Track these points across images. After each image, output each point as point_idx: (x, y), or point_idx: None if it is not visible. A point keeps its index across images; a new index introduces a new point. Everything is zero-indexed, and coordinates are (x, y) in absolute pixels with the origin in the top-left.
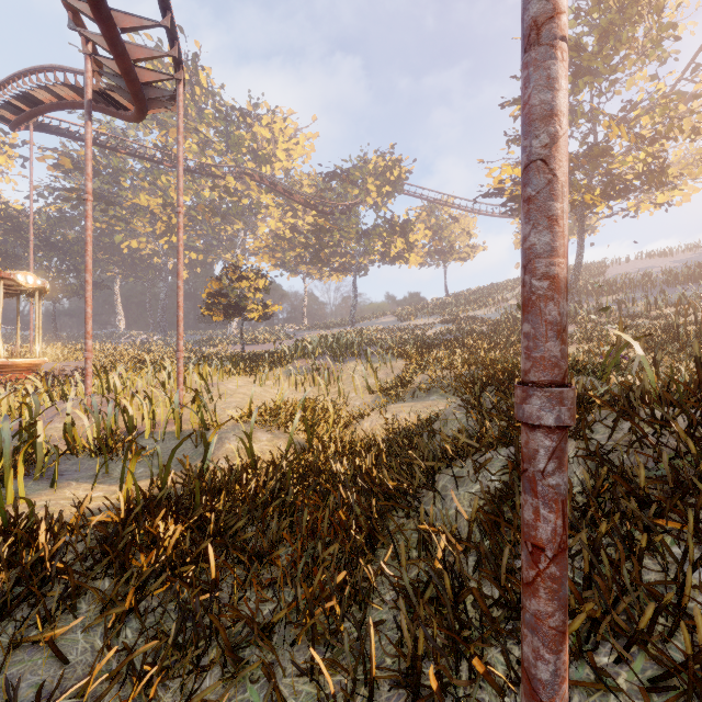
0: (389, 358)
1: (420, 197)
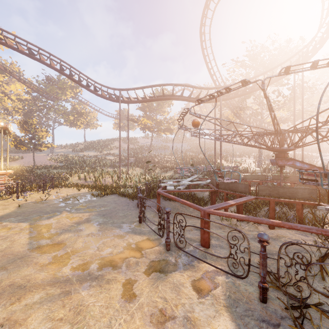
0: (140, 167)
1: (78, 99)
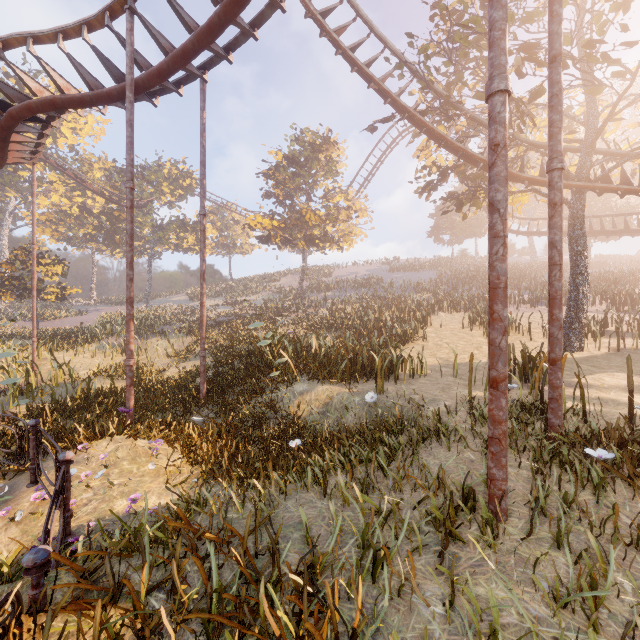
0: (182, 336)
1: (209, 200)
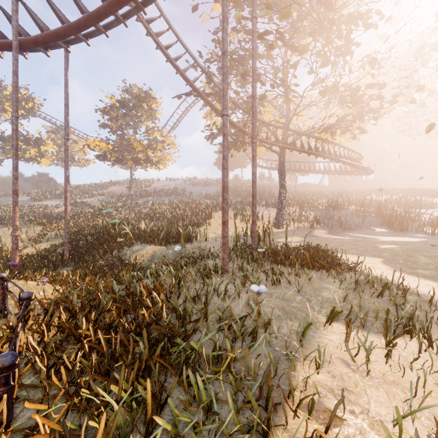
0: (33, 225)
1: (50, 122)
